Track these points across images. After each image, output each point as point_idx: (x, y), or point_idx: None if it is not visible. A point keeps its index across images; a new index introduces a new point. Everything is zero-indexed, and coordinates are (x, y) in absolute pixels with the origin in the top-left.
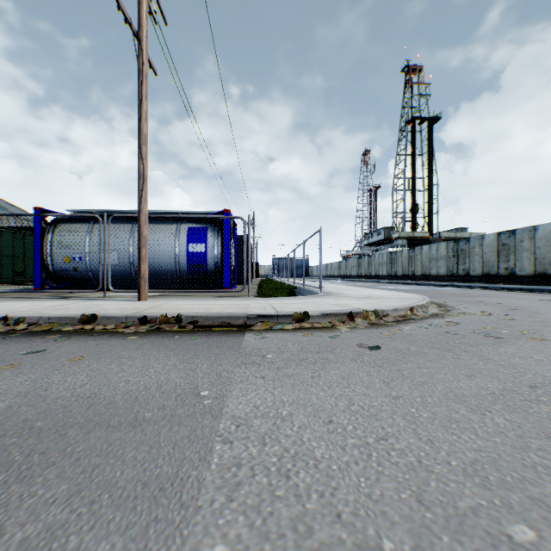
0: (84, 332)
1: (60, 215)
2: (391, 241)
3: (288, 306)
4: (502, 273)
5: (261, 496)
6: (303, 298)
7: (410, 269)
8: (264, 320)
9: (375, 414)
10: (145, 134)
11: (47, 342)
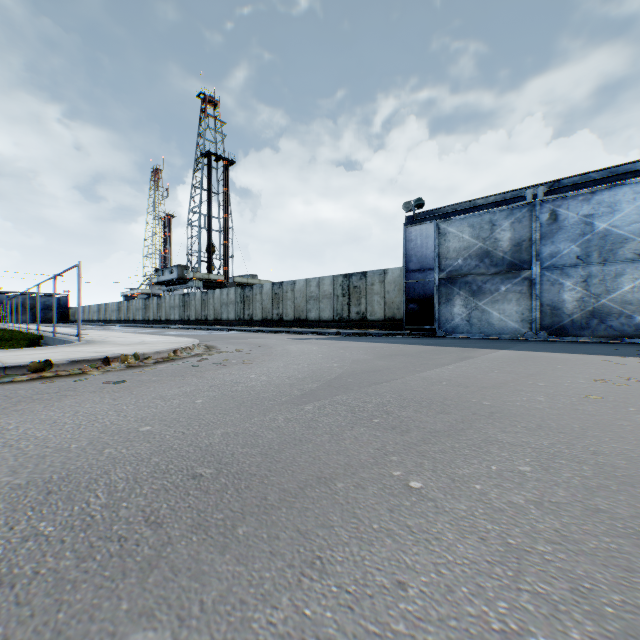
0: None
1: None
2: (186, 281)
3: (24, 357)
4: (276, 318)
5: None
6: (50, 348)
7: (203, 313)
8: None
9: (96, 413)
10: None
11: None
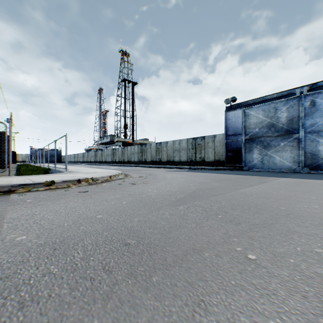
0: None
1: None
2: (114, 142)
3: (42, 179)
4: (157, 160)
5: (27, 227)
6: (53, 174)
7: (122, 158)
8: (25, 187)
9: (75, 207)
10: None
11: None
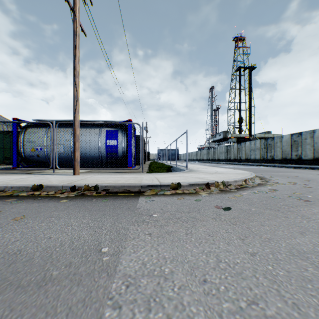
0: (33, 197)
1: (26, 122)
2: (227, 139)
3: (167, 178)
4: (294, 158)
5: None
6: (176, 173)
7: (238, 155)
8: (152, 188)
9: (240, 272)
10: (78, 71)
11: (6, 204)
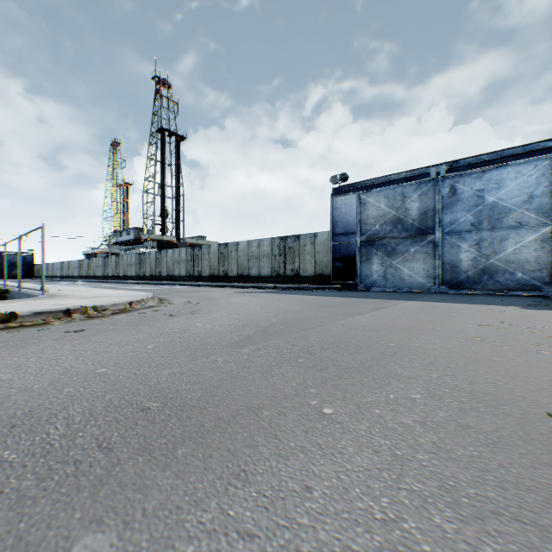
0: None
1: None
2: (142, 242)
3: None
4: (221, 274)
5: None
6: (16, 301)
7: (157, 270)
8: None
9: (57, 358)
10: None
11: None
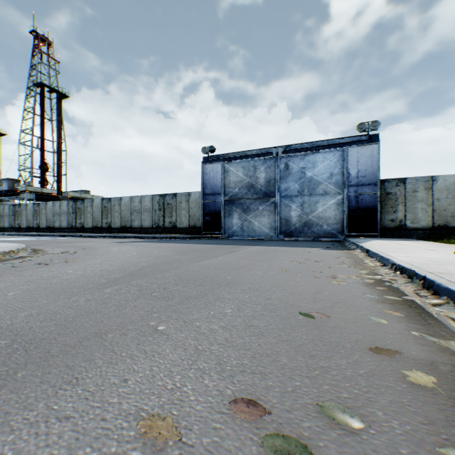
0: None
1: None
2: (18, 193)
3: None
4: (105, 226)
5: None
6: None
7: (36, 221)
8: None
9: None
10: None
11: None
